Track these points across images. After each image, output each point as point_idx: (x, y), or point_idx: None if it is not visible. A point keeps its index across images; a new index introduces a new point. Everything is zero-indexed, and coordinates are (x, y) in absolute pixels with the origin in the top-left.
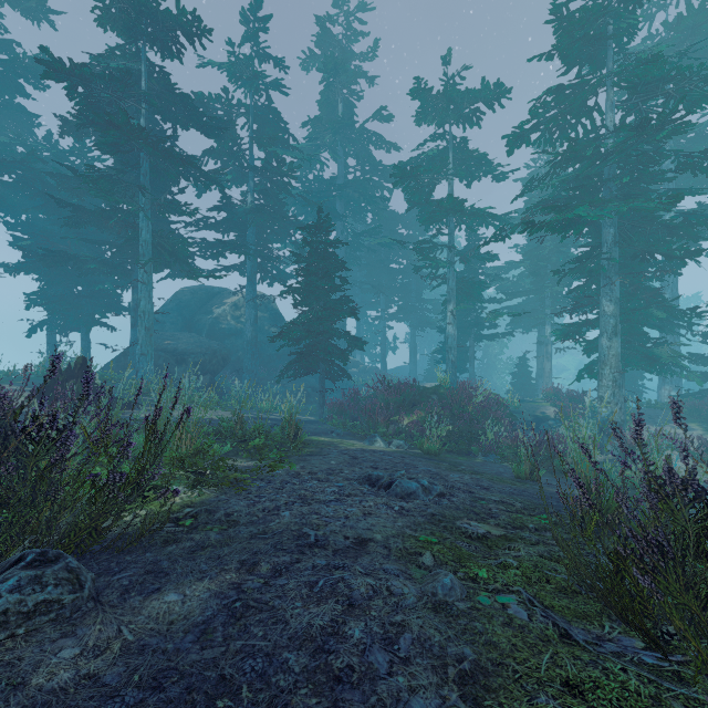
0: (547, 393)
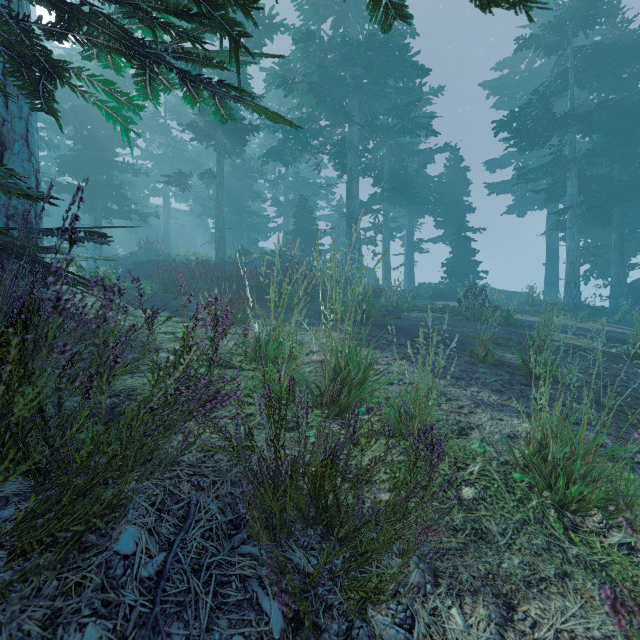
0: None
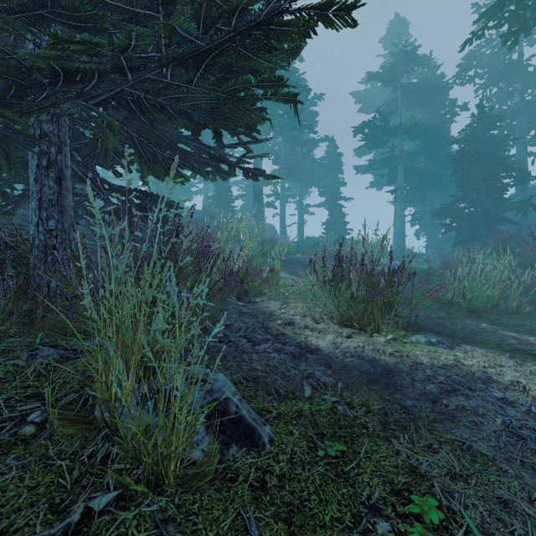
0: None
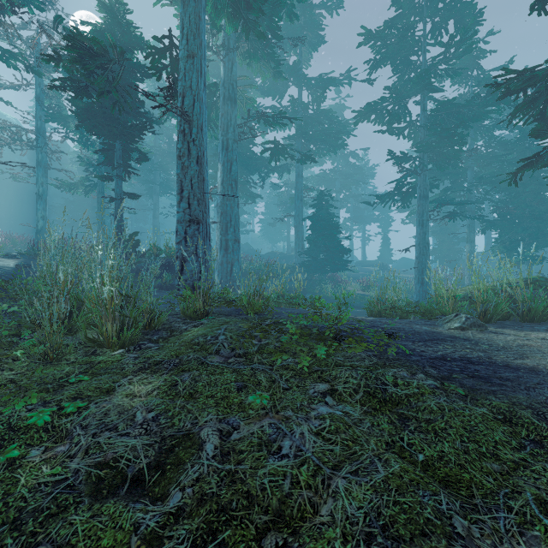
0: None
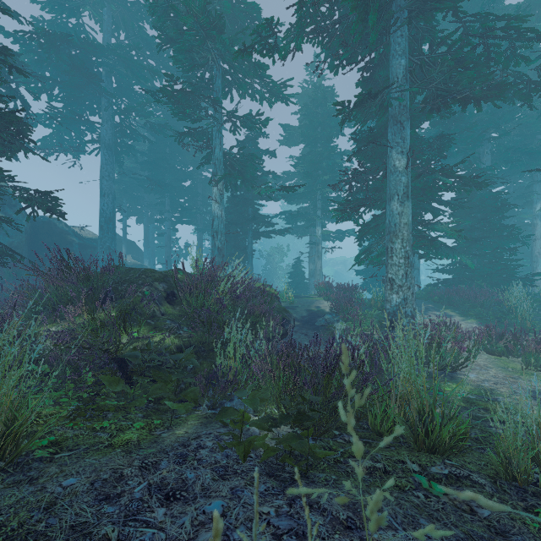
0: (320, 287)
